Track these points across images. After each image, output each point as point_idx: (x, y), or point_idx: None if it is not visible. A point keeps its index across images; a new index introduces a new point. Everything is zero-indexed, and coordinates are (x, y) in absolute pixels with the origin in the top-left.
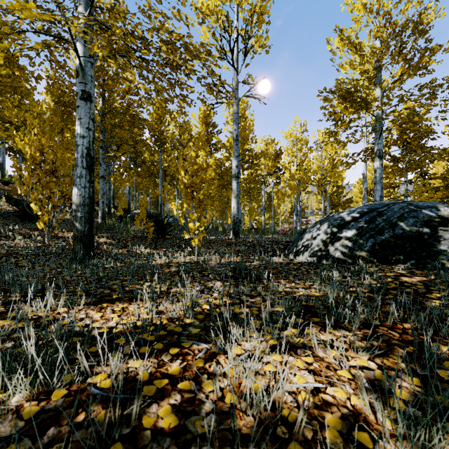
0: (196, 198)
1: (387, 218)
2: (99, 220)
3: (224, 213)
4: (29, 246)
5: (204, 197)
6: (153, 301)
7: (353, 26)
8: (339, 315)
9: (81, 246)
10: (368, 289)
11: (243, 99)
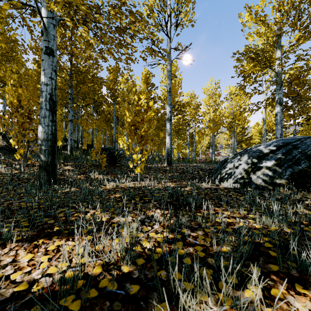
0: (139, 134)
1: (302, 150)
2: (68, 152)
3: (159, 147)
4: (6, 173)
5: (145, 133)
6: (92, 235)
7: (259, 3)
8: (304, 265)
9: (45, 174)
10: (308, 221)
11: (174, 64)
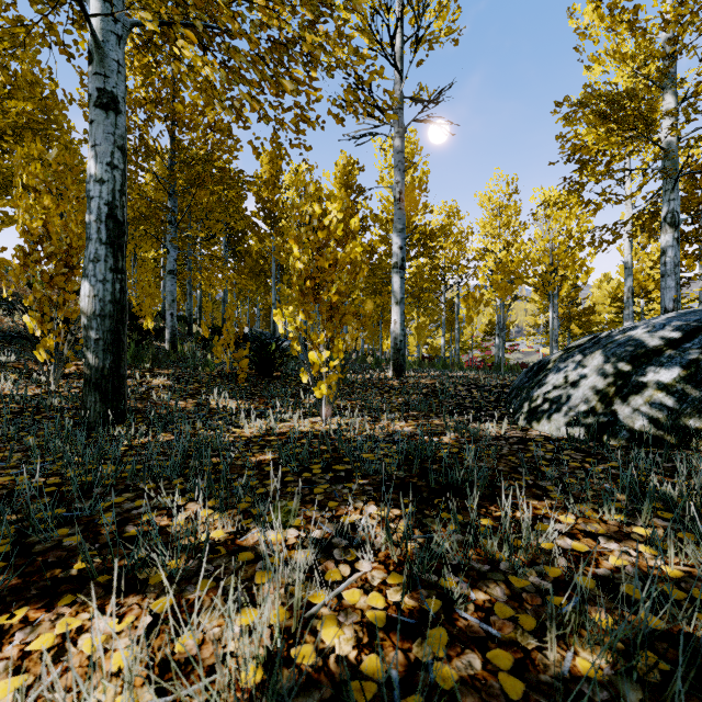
0: (324, 301)
1: None
2: (166, 345)
3: (375, 333)
4: (10, 395)
5: (340, 299)
6: (175, 595)
7: None
8: None
9: (97, 398)
10: None
11: (410, 137)
